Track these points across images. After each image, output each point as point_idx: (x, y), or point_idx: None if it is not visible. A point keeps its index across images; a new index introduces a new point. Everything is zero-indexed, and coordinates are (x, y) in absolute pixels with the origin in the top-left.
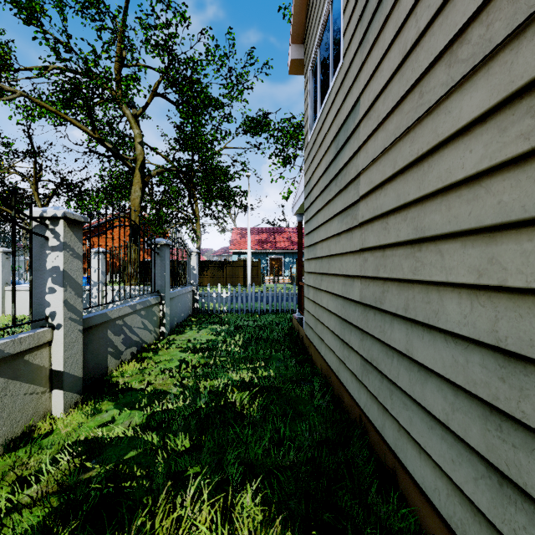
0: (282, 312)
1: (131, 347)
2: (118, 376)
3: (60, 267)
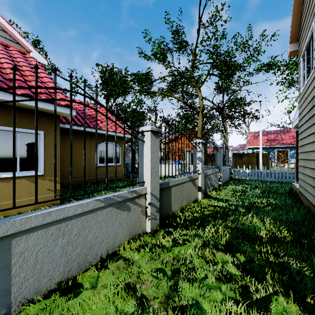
0: (285, 183)
1: (211, 186)
2: (210, 194)
3: (200, 157)
